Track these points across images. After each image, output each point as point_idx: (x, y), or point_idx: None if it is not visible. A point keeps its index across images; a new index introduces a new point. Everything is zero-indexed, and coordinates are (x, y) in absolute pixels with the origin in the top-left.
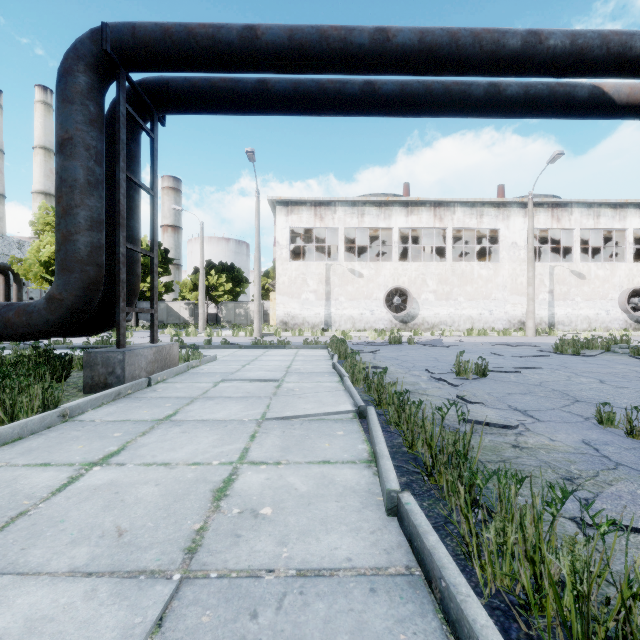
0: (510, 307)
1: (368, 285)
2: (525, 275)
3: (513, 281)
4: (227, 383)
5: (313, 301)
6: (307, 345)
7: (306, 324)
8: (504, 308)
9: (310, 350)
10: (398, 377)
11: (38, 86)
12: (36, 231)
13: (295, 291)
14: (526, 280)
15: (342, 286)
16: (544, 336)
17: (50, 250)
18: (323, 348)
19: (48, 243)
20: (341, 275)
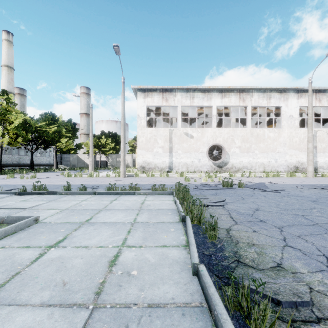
0: (288, 157)
1: (196, 143)
2: (298, 136)
3: (290, 140)
4: None
5: (161, 153)
6: (154, 191)
7: (156, 168)
8: (284, 158)
9: (157, 197)
10: None
11: (4, 31)
12: None
13: (149, 147)
14: (299, 139)
15: (180, 143)
16: (319, 177)
17: None
18: (169, 194)
19: None
20: (179, 136)
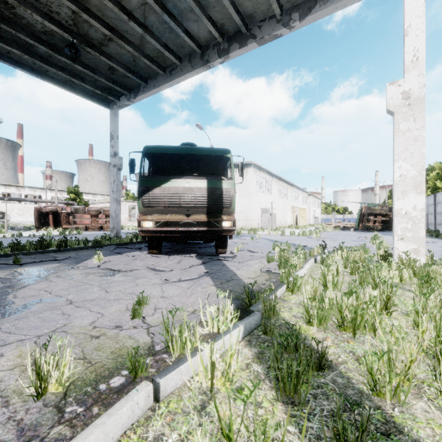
0: None
1: None
2: None
3: None
4: None
5: None
6: None
7: None
8: None
9: None
10: None
11: None
12: None
13: None
14: None
15: None
16: None
17: None
18: None
19: None
20: None
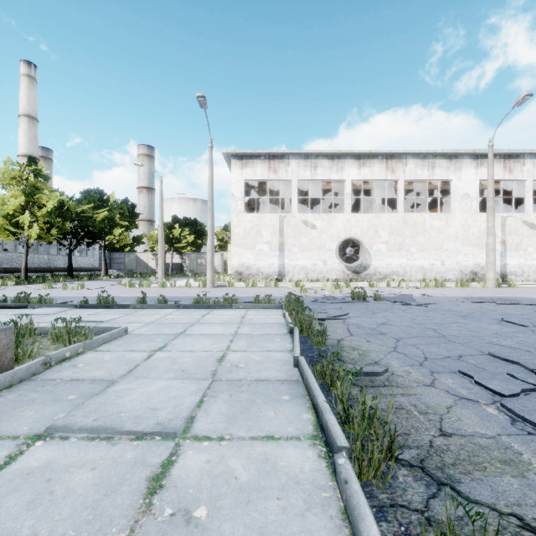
0: (462, 257)
1: (321, 236)
2: (477, 226)
3: (465, 232)
4: (49, 446)
5: (267, 252)
6: (258, 304)
7: (260, 274)
8: (456, 258)
9: (261, 311)
10: (436, 409)
11: (23, 61)
12: (2, 185)
13: (249, 242)
14: (478, 231)
15: (295, 237)
16: (504, 287)
17: (14, 203)
18: (277, 308)
19: (13, 196)
20: (294, 226)
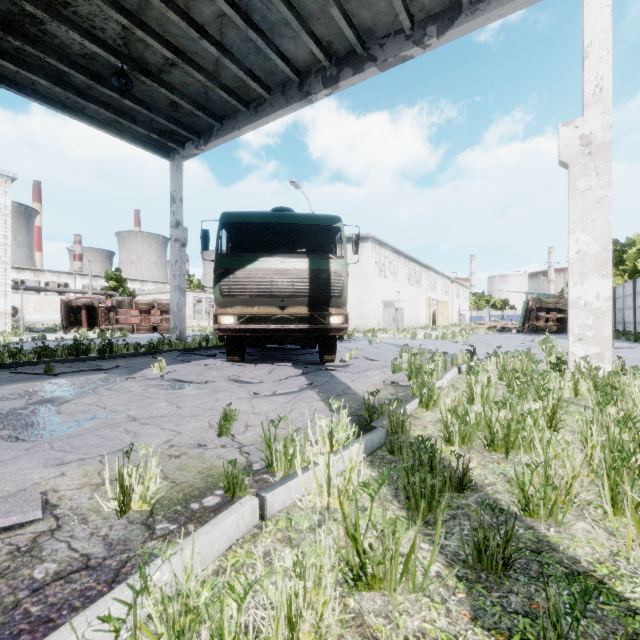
0: None
1: None
2: None
3: None
4: None
5: None
6: None
7: None
8: None
9: None
10: None
11: None
12: None
13: None
14: None
15: None
16: None
17: None
18: None
19: None
20: None
